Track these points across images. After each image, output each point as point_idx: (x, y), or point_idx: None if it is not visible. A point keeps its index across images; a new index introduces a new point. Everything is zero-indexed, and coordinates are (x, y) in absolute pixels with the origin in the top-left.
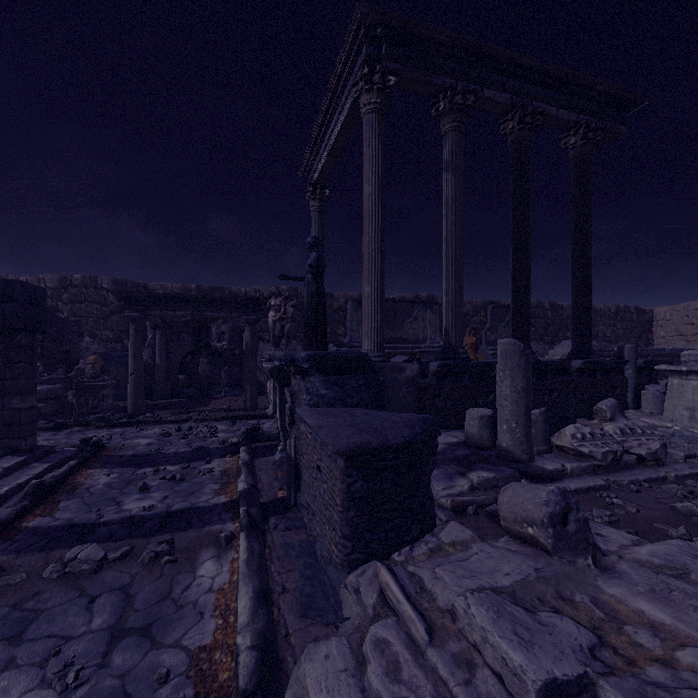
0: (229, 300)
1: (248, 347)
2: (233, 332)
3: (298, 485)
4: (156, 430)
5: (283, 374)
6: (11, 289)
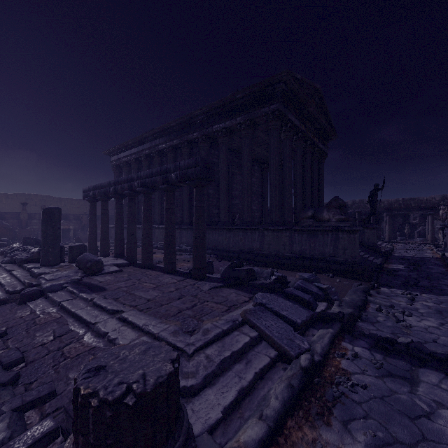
0: (422, 207)
1: (430, 222)
2: (421, 216)
3: (446, 246)
4: (400, 244)
5: (443, 229)
6: (379, 213)
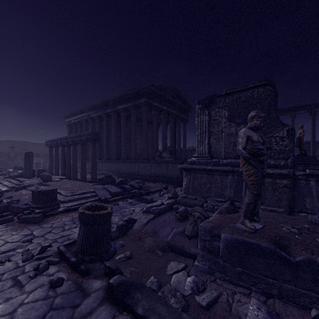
0: None
1: None
2: None
3: None
4: None
5: None
6: None
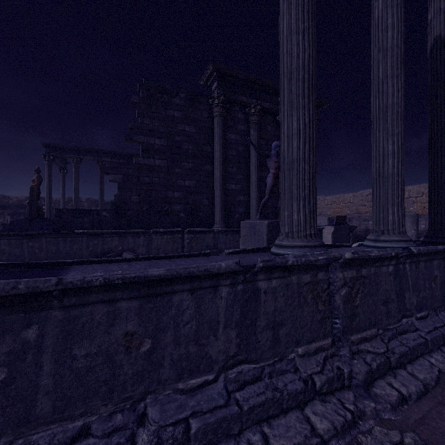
0: None
1: None
2: None
3: None
4: None
5: None
6: None
